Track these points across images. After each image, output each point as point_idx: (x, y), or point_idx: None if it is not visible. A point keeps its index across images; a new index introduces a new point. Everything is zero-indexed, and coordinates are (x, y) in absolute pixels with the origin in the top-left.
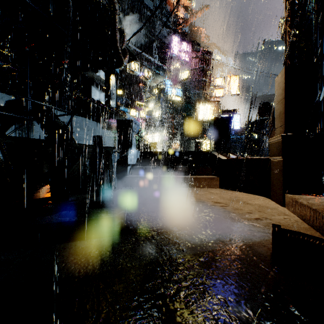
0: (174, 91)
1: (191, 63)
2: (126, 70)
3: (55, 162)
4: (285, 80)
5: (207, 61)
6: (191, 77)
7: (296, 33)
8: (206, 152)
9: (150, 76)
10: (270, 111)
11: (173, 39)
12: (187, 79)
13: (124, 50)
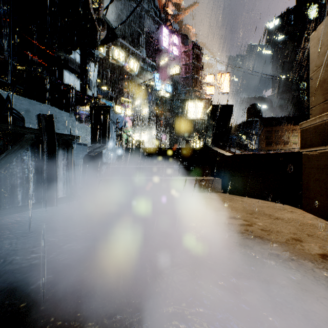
0: (162, 87)
1: (180, 58)
2: (111, 64)
3: None
4: None
5: (197, 56)
6: (180, 72)
7: None
8: (202, 148)
9: (136, 67)
10: (258, 113)
11: (162, 30)
12: (176, 74)
13: (101, 20)
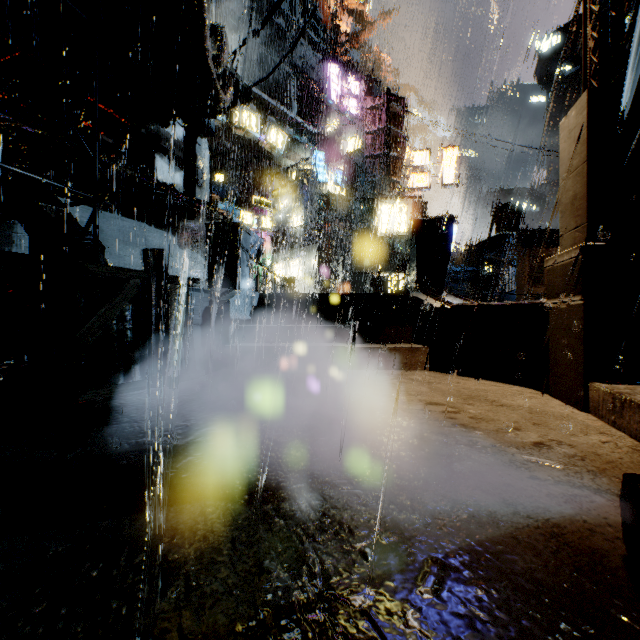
0: (330, 176)
1: (364, 120)
2: (233, 133)
3: (39, 309)
4: (589, 119)
5: (396, 116)
6: (364, 147)
7: (613, 14)
8: (400, 294)
9: (281, 142)
10: (517, 220)
11: (329, 69)
12: (356, 152)
13: (224, 74)
